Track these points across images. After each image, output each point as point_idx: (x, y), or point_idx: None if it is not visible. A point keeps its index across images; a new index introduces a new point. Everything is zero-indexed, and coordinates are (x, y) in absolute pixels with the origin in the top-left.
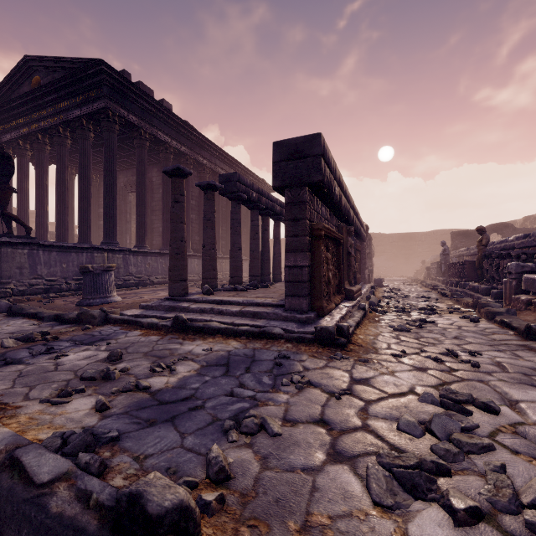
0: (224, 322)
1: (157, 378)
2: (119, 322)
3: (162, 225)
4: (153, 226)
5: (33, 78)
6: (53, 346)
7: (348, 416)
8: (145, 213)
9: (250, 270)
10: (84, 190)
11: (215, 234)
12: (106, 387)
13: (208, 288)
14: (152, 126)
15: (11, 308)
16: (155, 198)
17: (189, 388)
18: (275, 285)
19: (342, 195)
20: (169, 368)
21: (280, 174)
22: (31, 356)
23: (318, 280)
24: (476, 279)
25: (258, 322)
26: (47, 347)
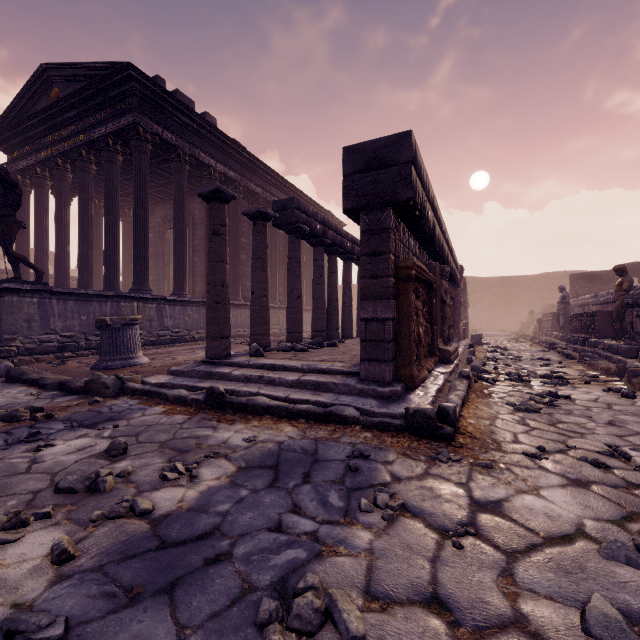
0: (276, 397)
1: (168, 492)
2: (138, 394)
3: (205, 268)
4: (196, 269)
5: (51, 91)
6: (41, 429)
7: (482, 590)
8: (184, 253)
9: (313, 323)
10: (110, 225)
11: (267, 276)
12: (87, 507)
13: (256, 348)
14: (192, 146)
15: (9, 372)
16: (198, 235)
17: (214, 511)
18: (344, 342)
19: (435, 223)
20: (190, 472)
21: (353, 191)
22: (5, 445)
23: (407, 338)
24: (612, 335)
25: (322, 396)
26: (29, 431)
